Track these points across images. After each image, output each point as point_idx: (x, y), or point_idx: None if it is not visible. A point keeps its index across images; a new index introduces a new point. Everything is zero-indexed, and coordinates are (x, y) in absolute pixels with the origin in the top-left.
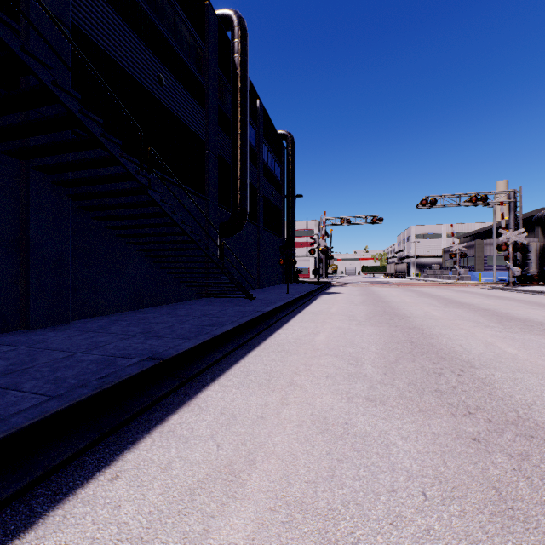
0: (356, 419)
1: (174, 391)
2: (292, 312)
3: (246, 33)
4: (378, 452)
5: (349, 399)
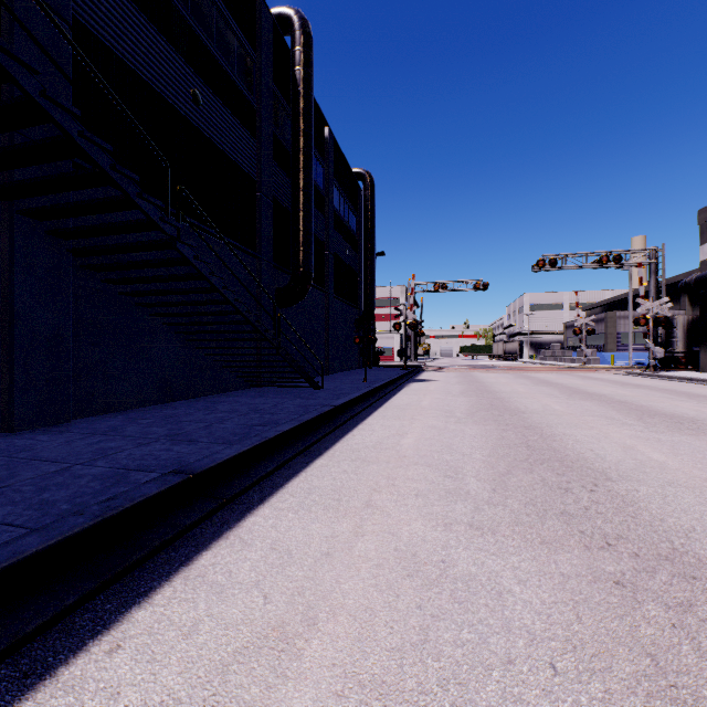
0: (456, 555)
1: (207, 517)
2: (371, 407)
3: (311, 39)
4: (487, 604)
5: (447, 527)
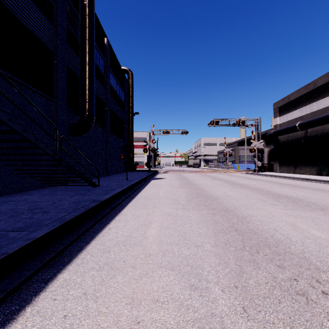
0: None
1: None
2: (128, 198)
3: None
4: None
5: None
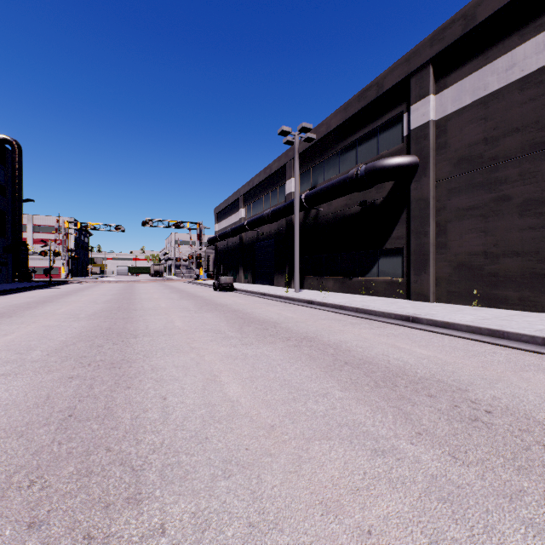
0: None
1: None
2: None
3: None
4: None
5: None
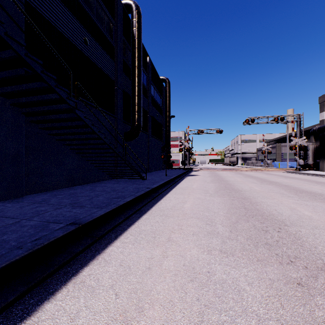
0: (215, 268)
1: (88, 247)
2: (169, 188)
3: (140, 15)
4: (233, 297)
5: (209, 252)
